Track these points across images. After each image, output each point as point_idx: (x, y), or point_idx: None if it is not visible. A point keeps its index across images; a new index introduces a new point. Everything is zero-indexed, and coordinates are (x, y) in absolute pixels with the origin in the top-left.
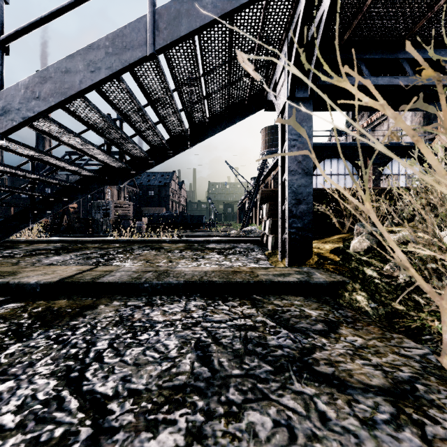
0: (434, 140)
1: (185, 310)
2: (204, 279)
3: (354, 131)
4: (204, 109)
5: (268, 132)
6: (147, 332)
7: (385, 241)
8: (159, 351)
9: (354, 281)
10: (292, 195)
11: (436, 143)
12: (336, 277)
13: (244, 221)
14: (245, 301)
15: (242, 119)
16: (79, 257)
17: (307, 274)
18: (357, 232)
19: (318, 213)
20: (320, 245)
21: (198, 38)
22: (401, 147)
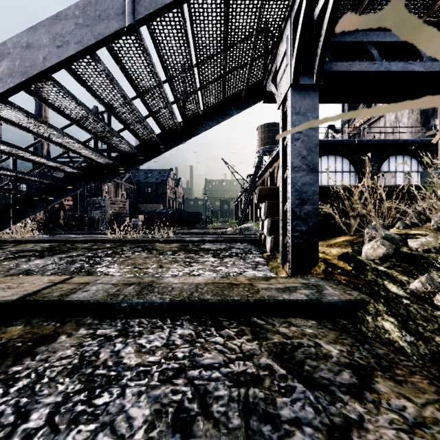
0: (434, 136)
1: (167, 344)
2: (194, 297)
3: (350, 128)
4: (198, 99)
5: (264, 129)
6: (110, 388)
7: (402, 247)
8: (118, 434)
9: (375, 299)
10: (295, 195)
11: (437, 139)
12: (353, 293)
13: (240, 218)
14: (244, 328)
15: (238, 112)
16: (63, 260)
17: (316, 288)
18: (368, 236)
19: (319, 212)
20: (326, 249)
21: (189, 13)
22: (399, 143)
